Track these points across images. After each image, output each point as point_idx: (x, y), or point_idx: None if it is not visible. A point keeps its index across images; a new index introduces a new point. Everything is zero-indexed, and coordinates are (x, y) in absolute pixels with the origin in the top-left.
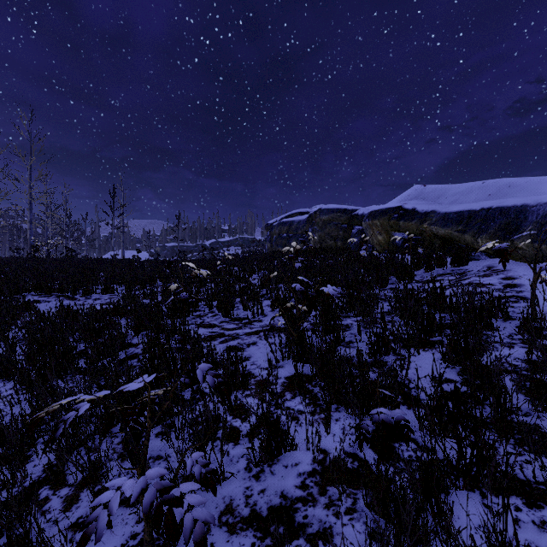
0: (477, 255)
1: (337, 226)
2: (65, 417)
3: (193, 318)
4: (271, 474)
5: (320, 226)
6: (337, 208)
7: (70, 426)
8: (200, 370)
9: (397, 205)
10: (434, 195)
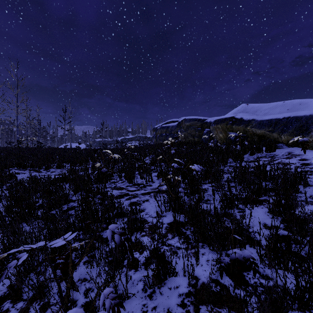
0: (280, 146)
1: (194, 128)
2: (8, 265)
3: (110, 183)
4: (160, 294)
5: (184, 128)
6: (194, 118)
7: (27, 258)
8: (109, 230)
9: (231, 116)
10: (253, 110)
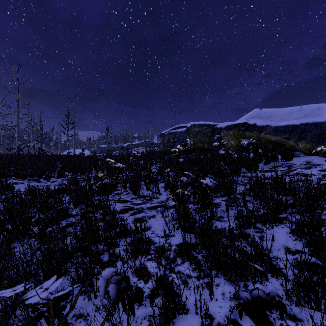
0: (297, 154)
1: (204, 134)
2: None
3: (113, 195)
4: None
5: (193, 134)
6: (204, 124)
7: None
8: (102, 279)
9: (243, 121)
10: (267, 115)
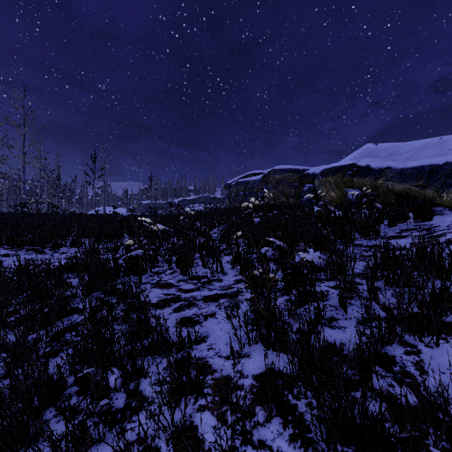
0: (439, 210)
1: (289, 184)
2: None
3: (151, 275)
4: None
5: (273, 184)
6: (289, 169)
7: None
8: None
9: (350, 163)
10: (387, 152)
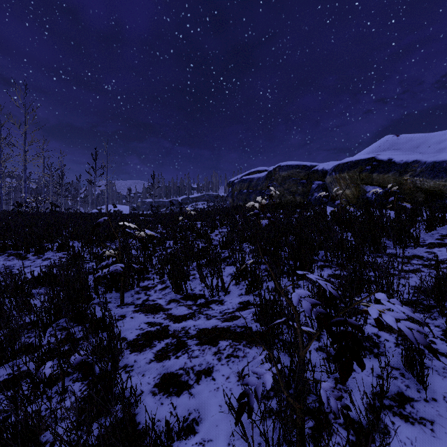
0: None
1: (296, 181)
2: None
3: (137, 292)
4: None
5: (279, 181)
6: (296, 165)
7: None
8: None
9: (368, 156)
10: (411, 144)
